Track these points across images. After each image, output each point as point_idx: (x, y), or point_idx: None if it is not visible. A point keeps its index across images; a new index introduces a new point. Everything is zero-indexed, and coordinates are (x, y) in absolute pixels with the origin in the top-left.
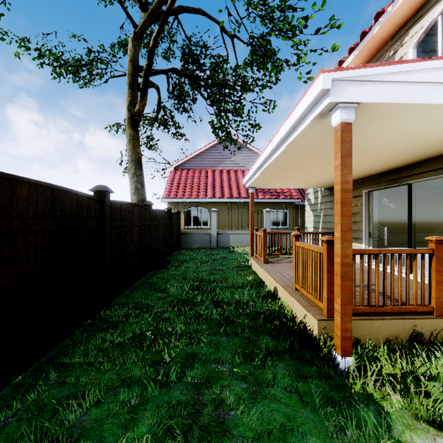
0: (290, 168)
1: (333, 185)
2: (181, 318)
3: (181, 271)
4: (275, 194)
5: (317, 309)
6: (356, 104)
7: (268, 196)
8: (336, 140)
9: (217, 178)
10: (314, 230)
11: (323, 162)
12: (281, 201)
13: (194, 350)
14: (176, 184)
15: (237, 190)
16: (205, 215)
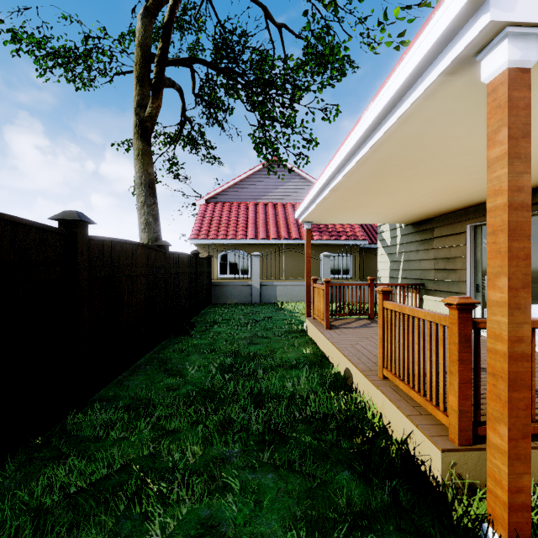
0: (367, 190)
1: (419, 219)
2: (199, 428)
3: (208, 339)
4: (334, 233)
5: (432, 421)
6: None
7: (326, 236)
8: (492, 108)
9: (261, 214)
10: (391, 280)
11: (421, 178)
12: (342, 243)
13: (213, 511)
14: (207, 221)
15: (286, 229)
16: (244, 261)
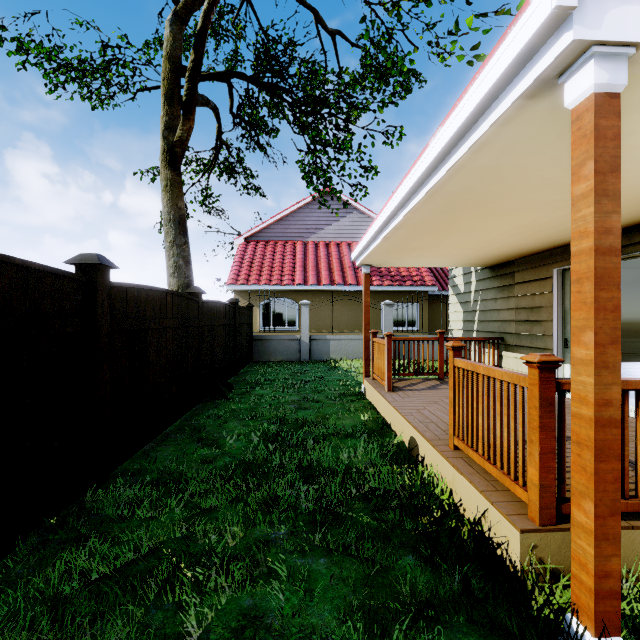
0: (436, 228)
1: (498, 262)
2: (239, 507)
3: (249, 403)
4: (398, 278)
5: (509, 498)
6: (631, 47)
7: (388, 281)
8: (577, 138)
9: (310, 255)
10: (464, 334)
11: (498, 215)
12: (407, 290)
13: (257, 600)
14: (247, 263)
15: (341, 273)
16: (291, 311)
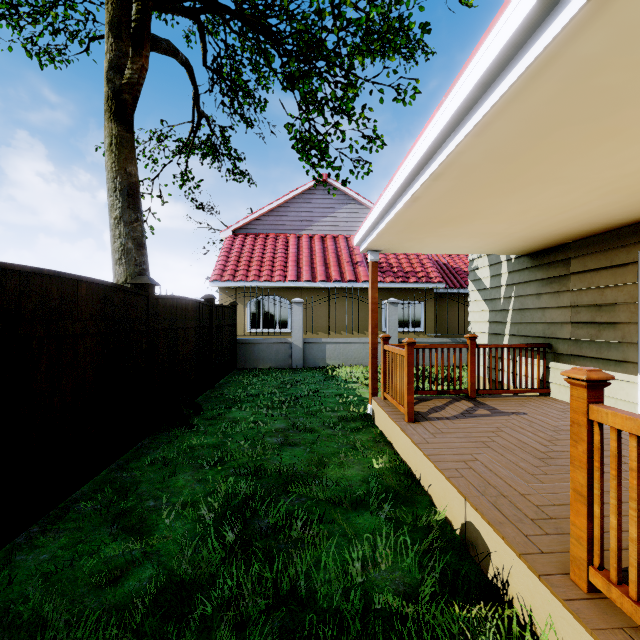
0: (497, 177)
1: (545, 246)
2: None
3: (217, 435)
4: (401, 274)
5: None
6: None
7: (391, 278)
8: None
9: (304, 249)
10: (491, 338)
11: (620, 142)
12: (411, 287)
13: None
14: (234, 258)
15: (338, 268)
16: (283, 310)
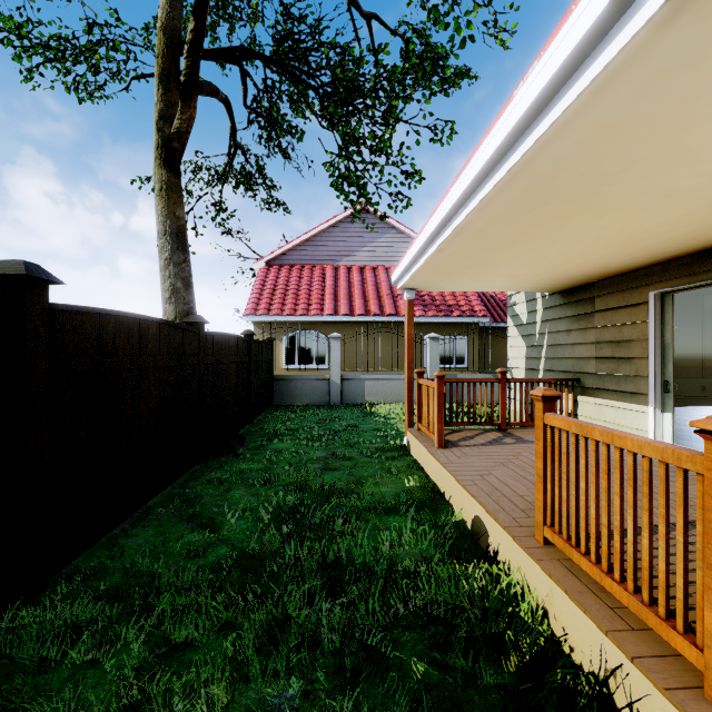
0: (506, 235)
1: (573, 285)
2: (230, 639)
3: (263, 462)
4: (444, 308)
5: (657, 647)
6: None
7: (433, 311)
8: None
9: (342, 281)
10: (527, 373)
11: (595, 214)
12: (454, 321)
13: None
14: (268, 290)
15: (378, 302)
16: (320, 346)
